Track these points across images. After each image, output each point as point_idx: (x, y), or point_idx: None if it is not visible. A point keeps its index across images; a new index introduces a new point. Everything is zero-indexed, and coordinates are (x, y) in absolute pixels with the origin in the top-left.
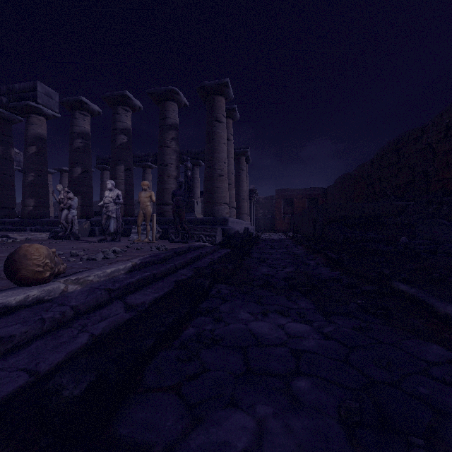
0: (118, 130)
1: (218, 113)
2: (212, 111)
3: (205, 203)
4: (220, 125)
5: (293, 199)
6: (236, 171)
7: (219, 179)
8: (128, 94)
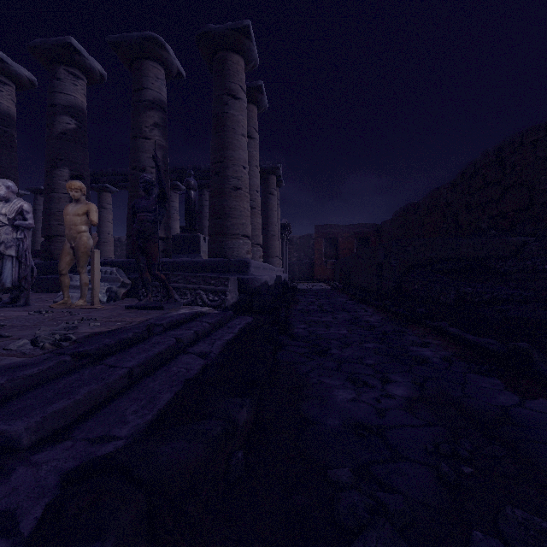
0: (58, 107)
1: (233, 82)
2: (223, 78)
3: (210, 235)
4: (236, 103)
5: (338, 238)
6: (263, 196)
7: (234, 194)
8: (75, 43)
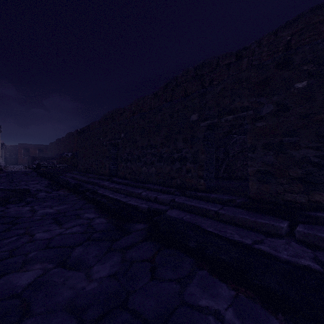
0: None
1: None
2: None
3: None
4: None
5: (29, 149)
6: None
7: None
8: None
